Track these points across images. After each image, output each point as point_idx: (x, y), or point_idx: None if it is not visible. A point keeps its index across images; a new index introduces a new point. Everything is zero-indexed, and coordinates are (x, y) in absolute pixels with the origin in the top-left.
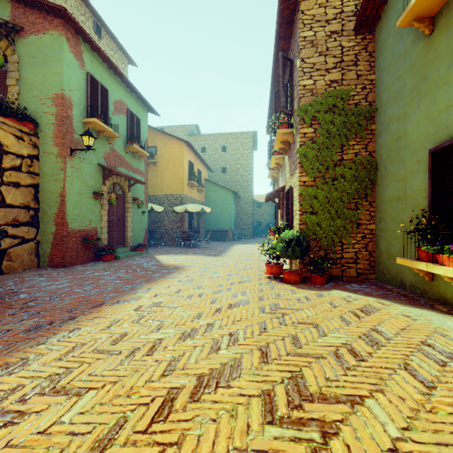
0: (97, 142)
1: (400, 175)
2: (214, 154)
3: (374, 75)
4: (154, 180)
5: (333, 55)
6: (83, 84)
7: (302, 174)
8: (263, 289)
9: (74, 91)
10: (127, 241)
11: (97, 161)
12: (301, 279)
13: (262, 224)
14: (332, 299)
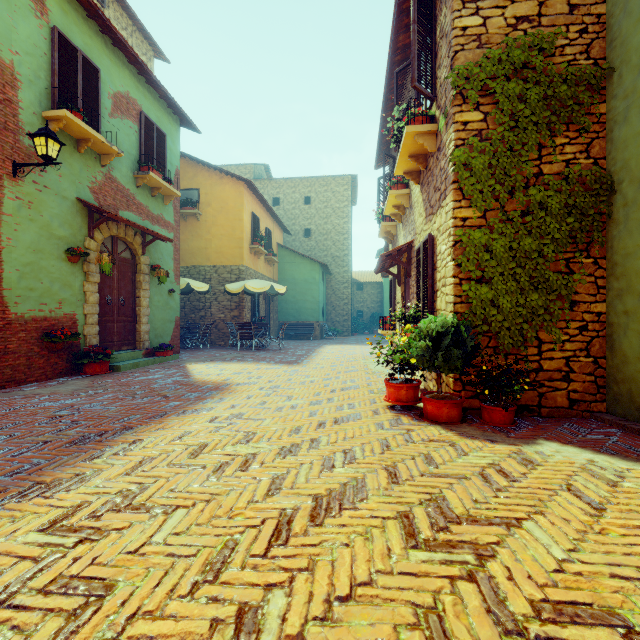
0: (76, 160)
1: None
2: (292, 209)
3: (605, 5)
4: (196, 243)
5: None
6: (43, 47)
7: (460, 204)
8: (390, 443)
9: (23, 56)
10: (140, 338)
11: (76, 194)
12: (461, 413)
13: (364, 315)
14: (564, 475)
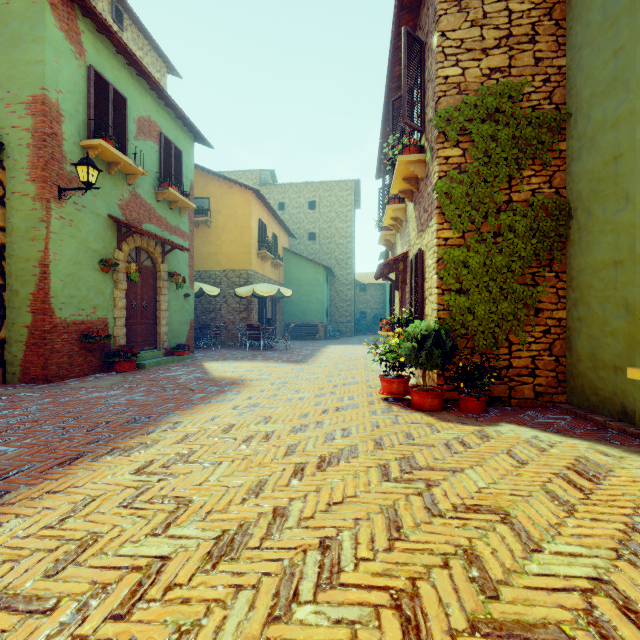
0: (107, 181)
1: (620, 222)
2: (297, 213)
3: (564, 58)
4: (207, 249)
5: (494, 26)
6: (81, 84)
7: (442, 226)
8: (380, 424)
9: (66, 94)
10: (160, 339)
11: (107, 211)
12: (442, 403)
13: (367, 316)
14: (509, 445)
